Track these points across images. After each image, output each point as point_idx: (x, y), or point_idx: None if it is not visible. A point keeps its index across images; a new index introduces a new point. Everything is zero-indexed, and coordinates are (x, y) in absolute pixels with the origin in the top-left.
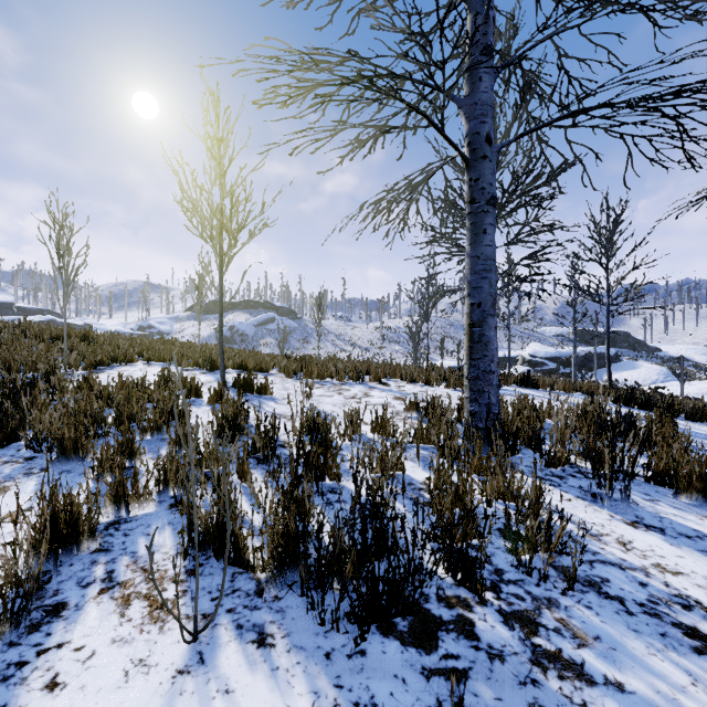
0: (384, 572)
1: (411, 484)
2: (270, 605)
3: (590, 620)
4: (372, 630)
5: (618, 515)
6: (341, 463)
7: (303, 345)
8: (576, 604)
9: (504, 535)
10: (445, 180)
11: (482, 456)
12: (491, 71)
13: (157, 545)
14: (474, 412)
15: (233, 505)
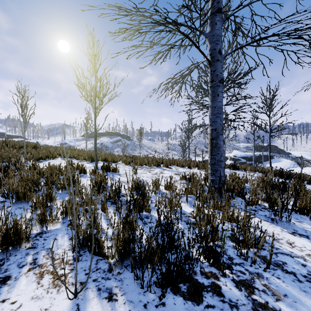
0: (174, 260)
1: (184, 214)
2: (115, 277)
3: (280, 285)
4: (168, 291)
5: (285, 229)
6: (151, 204)
7: (133, 151)
8: (271, 276)
9: (231, 239)
10: (198, 73)
11: (218, 201)
12: (221, 20)
13: (60, 244)
14: (213, 180)
15: (97, 225)
